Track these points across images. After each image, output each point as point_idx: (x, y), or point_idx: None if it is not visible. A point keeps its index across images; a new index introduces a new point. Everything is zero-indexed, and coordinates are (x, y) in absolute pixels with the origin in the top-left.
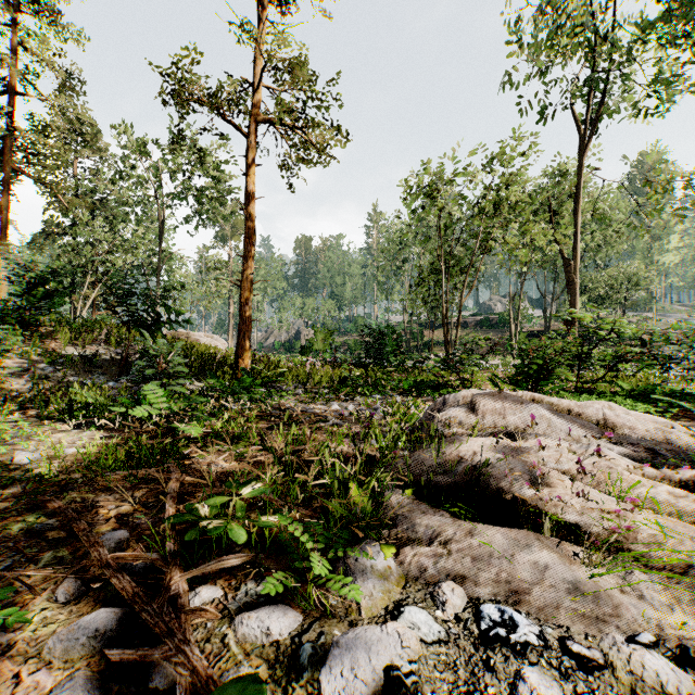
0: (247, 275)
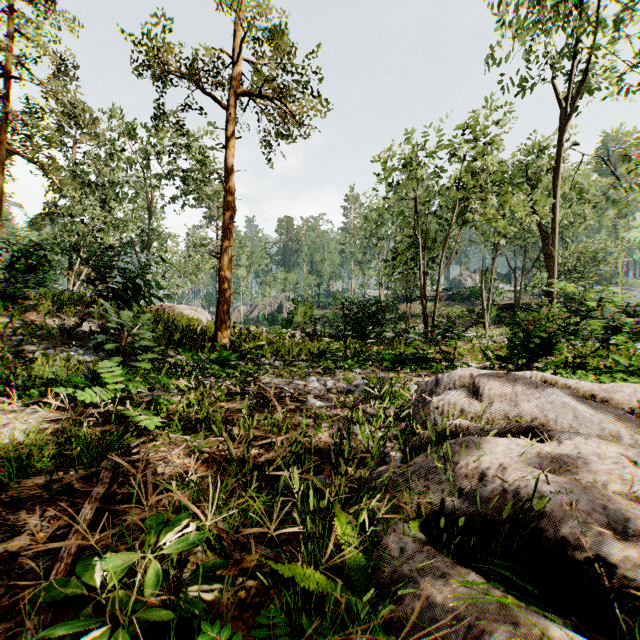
0: (225, 247)
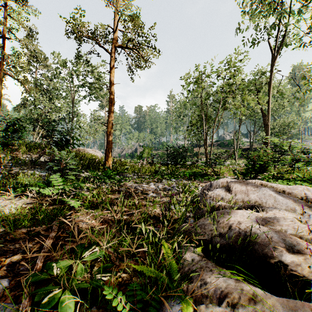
0: (110, 121)
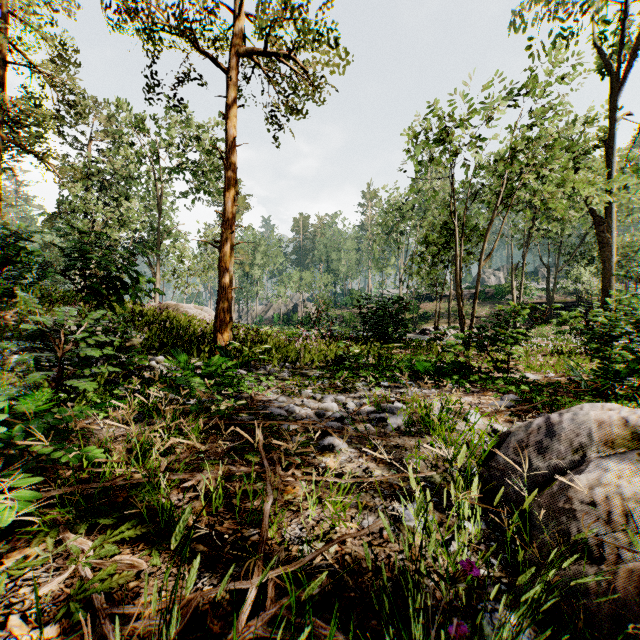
0: (226, 234)
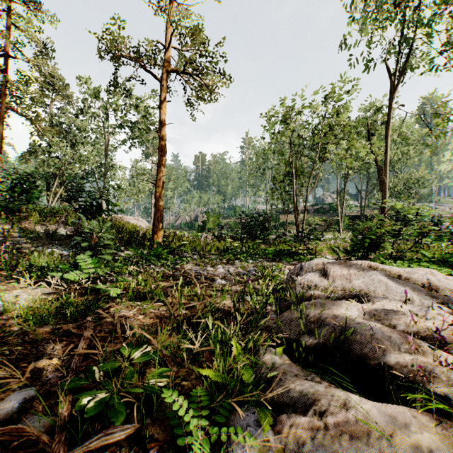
0: (159, 177)
